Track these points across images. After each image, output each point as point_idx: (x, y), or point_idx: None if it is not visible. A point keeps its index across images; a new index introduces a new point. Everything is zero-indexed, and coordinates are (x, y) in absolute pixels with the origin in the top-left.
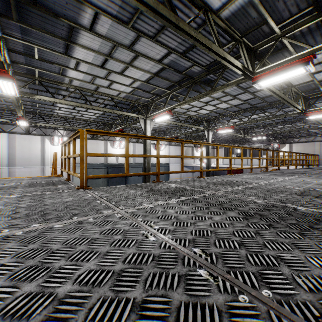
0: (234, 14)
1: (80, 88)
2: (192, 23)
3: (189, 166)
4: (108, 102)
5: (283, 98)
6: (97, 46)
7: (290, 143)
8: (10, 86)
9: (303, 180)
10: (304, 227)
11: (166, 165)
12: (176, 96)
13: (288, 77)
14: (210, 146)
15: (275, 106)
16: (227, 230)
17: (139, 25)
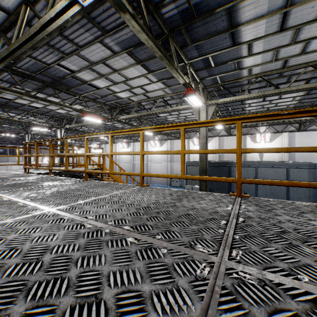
0: None
1: (140, 101)
2: None
3: None
4: (175, 101)
5: None
6: (91, 76)
7: None
8: (92, 119)
9: None
10: None
11: (313, 167)
12: (209, 60)
13: None
14: None
15: None
16: None
17: (66, 50)
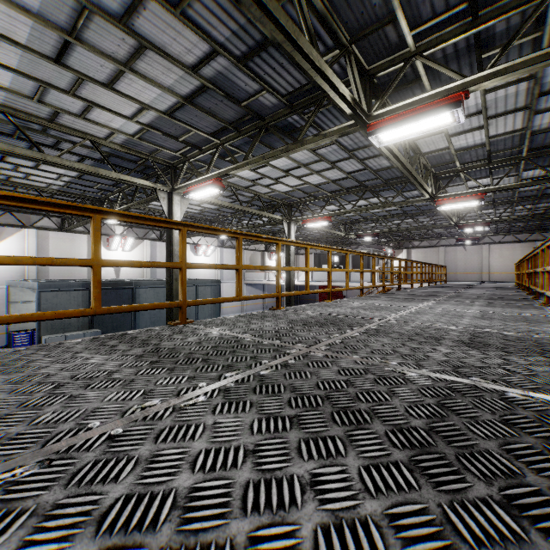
0: None
1: (10, 109)
2: None
3: (258, 285)
4: (88, 151)
5: (410, 172)
6: (36, 2)
7: (408, 248)
8: None
9: (449, 310)
10: None
11: (215, 283)
12: (232, 153)
13: (425, 128)
14: (292, 250)
15: (394, 188)
16: None
17: None
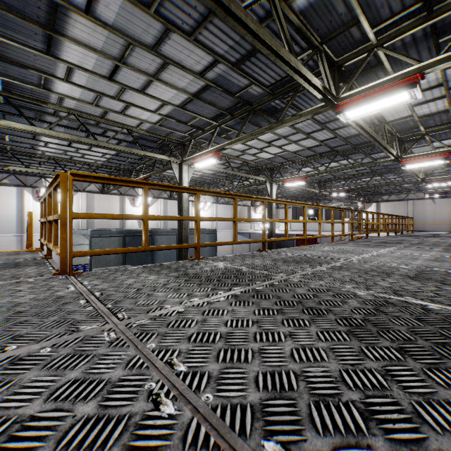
0: (312, 6)
1: (77, 112)
2: (251, 15)
3: (245, 233)
4: (124, 136)
5: (375, 139)
6: (100, 43)
7: (377, 202)
8: None
9: (407, 254)
10: None
11: (212, 232)
12: (227, 132)
13: (385, 105)
14: (273, 205)
15: (362, 151)
16: (327, 369)
17: (168, 12)
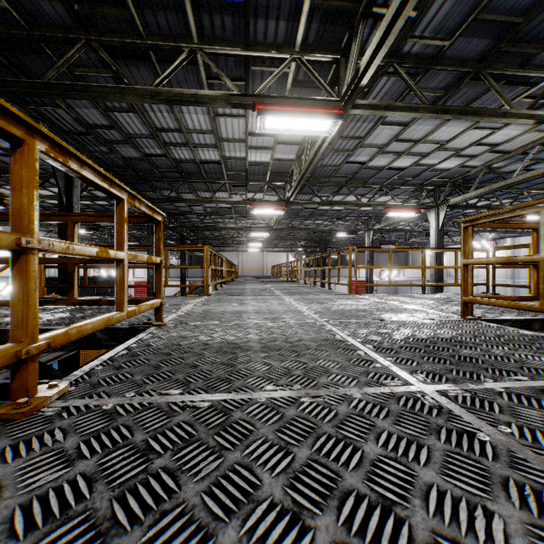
0: None
1: None
2: None
3: None
4: None
5: None
6: None
7: None
8: None
9: None
10: (176, 351)
11: None
12: None
13: None
14: None
15: None
16: (232, 332)
17: None
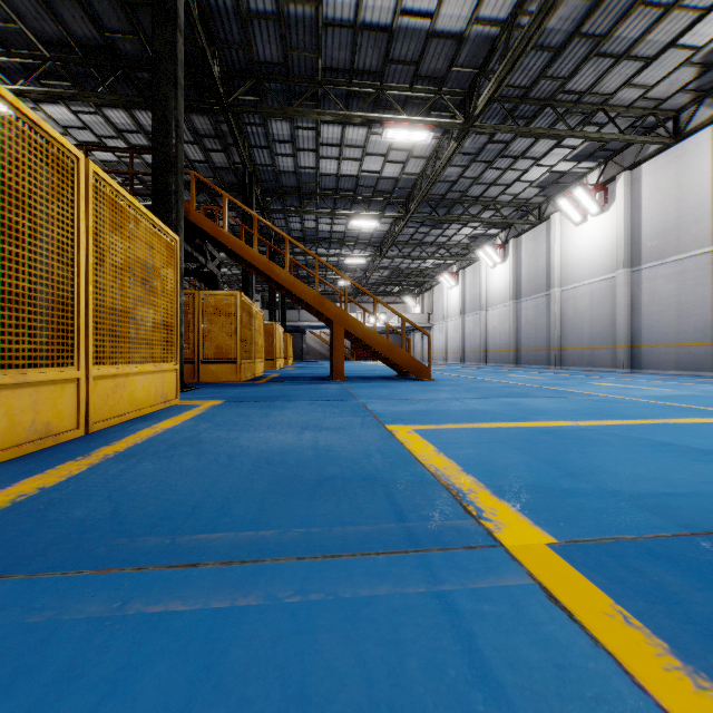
0: None
1: None
2: None
3: None
4: None
5: None
6: None
7: None
8: None
9: None
10: None
11: None
12: None
13: None
14: None
15: None
16: None
17: None
